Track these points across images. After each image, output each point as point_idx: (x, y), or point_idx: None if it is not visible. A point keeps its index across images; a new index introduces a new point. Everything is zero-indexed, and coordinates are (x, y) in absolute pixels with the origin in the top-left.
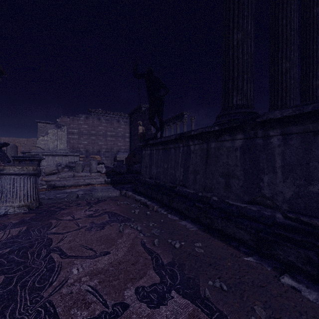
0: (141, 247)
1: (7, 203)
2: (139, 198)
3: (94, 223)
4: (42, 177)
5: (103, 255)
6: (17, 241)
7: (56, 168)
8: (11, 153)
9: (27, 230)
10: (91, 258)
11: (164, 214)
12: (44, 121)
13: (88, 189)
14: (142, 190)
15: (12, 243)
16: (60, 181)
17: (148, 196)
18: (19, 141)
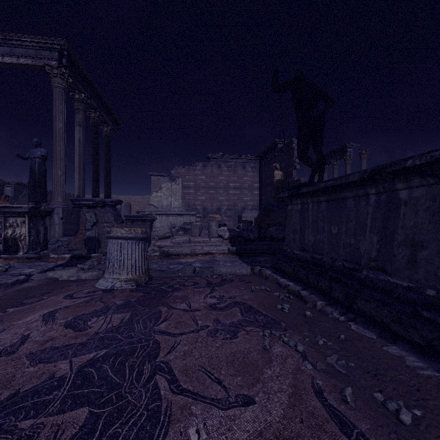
0: (316, 402)
1: (114, 275)
2: (285, 282)
3: (219, 321)
4: (155, 242)
5: (243, 406)
6: (116, 338)
7: (170, 231)
8: (125, 213)
9: (131, 320)
10: (220, 407)
11: (340, 320)
12: (158, 174)
13: (207, 260)
14: (289, 269)
15: (110, 341)
16: (173, 247)
17: (300, 280)
18: (134, 199)
